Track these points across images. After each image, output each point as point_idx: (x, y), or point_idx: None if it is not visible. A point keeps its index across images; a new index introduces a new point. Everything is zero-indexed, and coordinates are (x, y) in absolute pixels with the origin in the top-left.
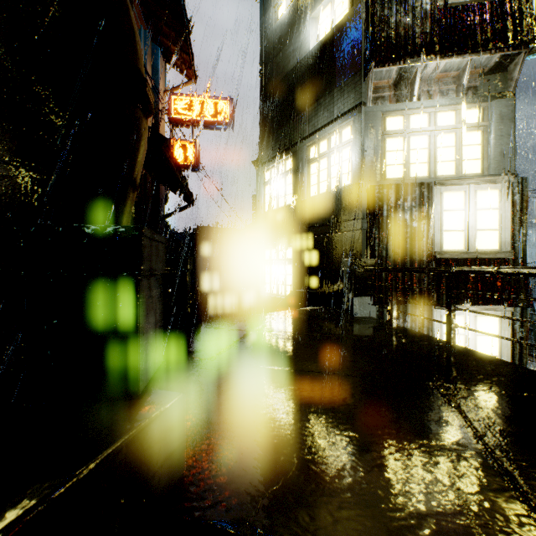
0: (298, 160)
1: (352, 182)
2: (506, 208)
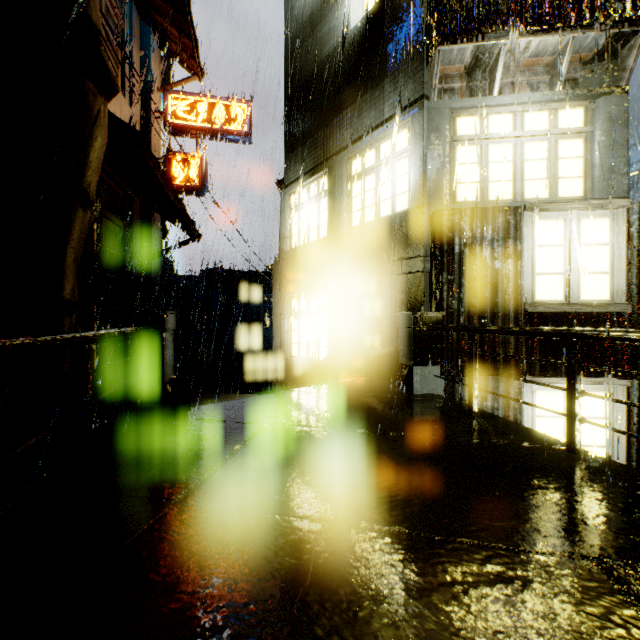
0: (336, 177)
1: (409, 207)
2: (619, 243)
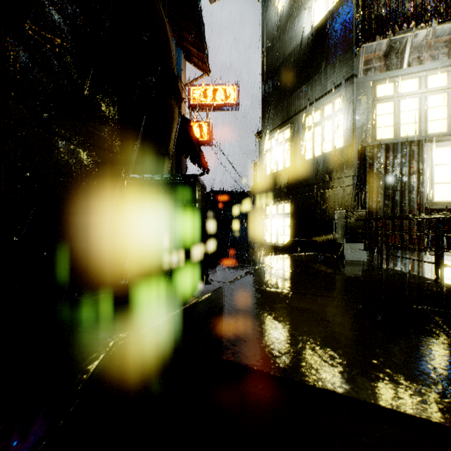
0: (295, 129)
1: (344, 145)
2: None
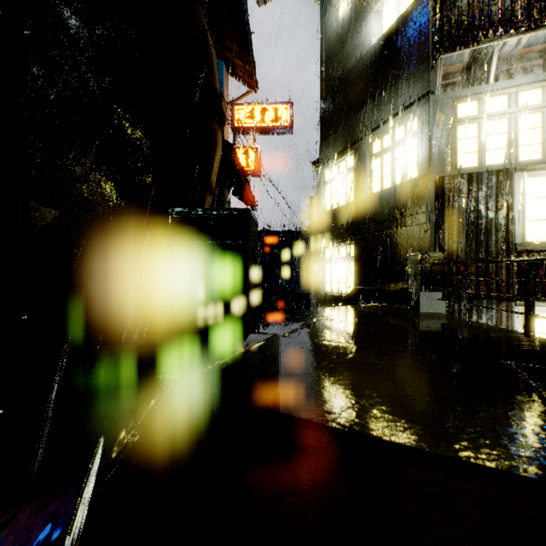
0: (360, 157)
1: (418, 175)
2: None
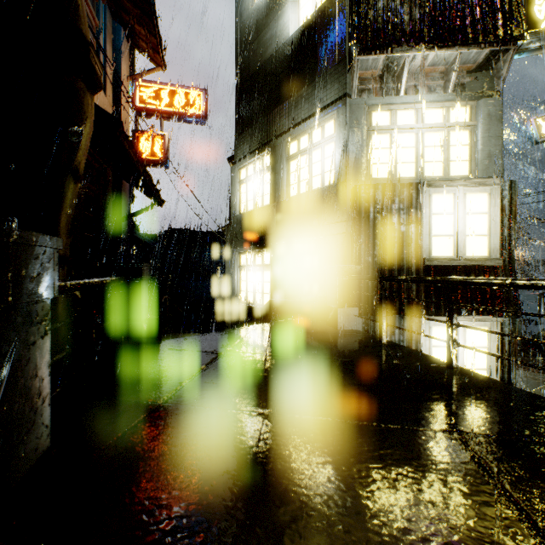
0: (277, 156)
1: (335, 182)
2: (495, 212)
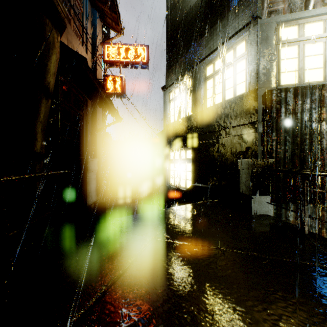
0: (196, 78)
1: (246, 91)
2: None
